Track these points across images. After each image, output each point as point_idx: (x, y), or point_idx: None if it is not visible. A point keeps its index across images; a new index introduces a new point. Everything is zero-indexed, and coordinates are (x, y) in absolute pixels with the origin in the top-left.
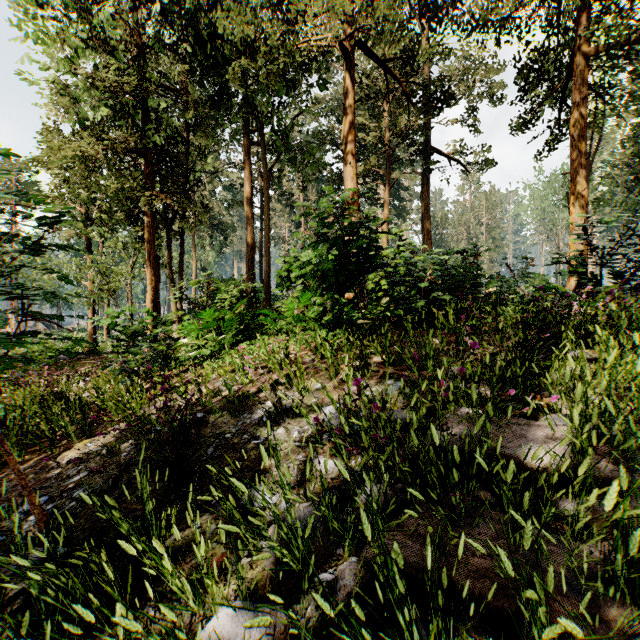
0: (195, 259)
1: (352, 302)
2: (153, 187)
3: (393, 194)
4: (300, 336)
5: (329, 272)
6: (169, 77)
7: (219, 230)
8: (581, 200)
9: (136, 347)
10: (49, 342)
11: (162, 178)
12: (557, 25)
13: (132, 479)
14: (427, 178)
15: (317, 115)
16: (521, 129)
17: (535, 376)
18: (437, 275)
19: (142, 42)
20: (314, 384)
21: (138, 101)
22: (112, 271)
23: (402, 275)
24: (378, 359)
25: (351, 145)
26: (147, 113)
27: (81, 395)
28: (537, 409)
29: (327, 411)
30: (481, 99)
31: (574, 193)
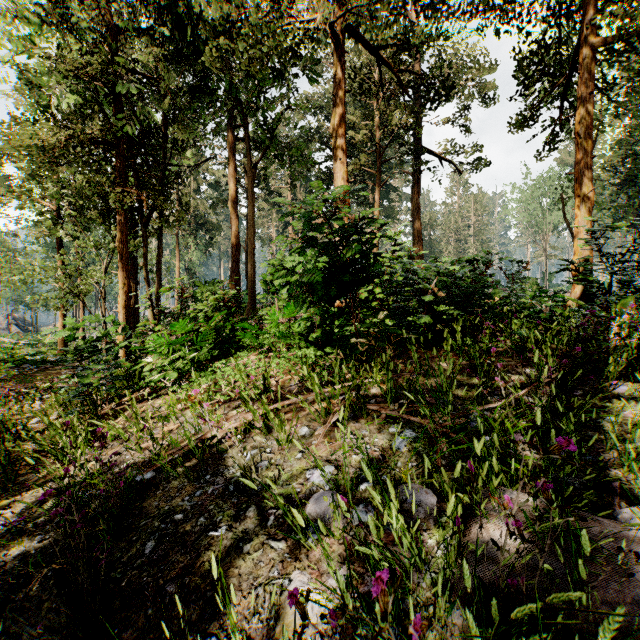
0: (178, 259)
1: (343, 312)
2: (126, 182)
3: (382, 195)
4: (284, 355)
5: (318, 286)
6: (145, 64)
7: (204, 229)
8: (587, 202)
9: (87, 370)
10: (17, 348)
11: (137, 173)
12: (559, 17)
13: (29, 599)
14: (418, 178)
15: (305, 112)
16: (520, 127)
17: (582, 425)
18: (443, 286)
19: (113, 23)
20: (299, 428)
21: (108, 87)
22: (83, 273)
23: (399, 283)
24: (377, 391)
25: (341, 140)
26: (119, 101)
27: (25, 424)
28: (606, 487)
29: (315, 478)
30: (472, 99)
31: (579, 195)
